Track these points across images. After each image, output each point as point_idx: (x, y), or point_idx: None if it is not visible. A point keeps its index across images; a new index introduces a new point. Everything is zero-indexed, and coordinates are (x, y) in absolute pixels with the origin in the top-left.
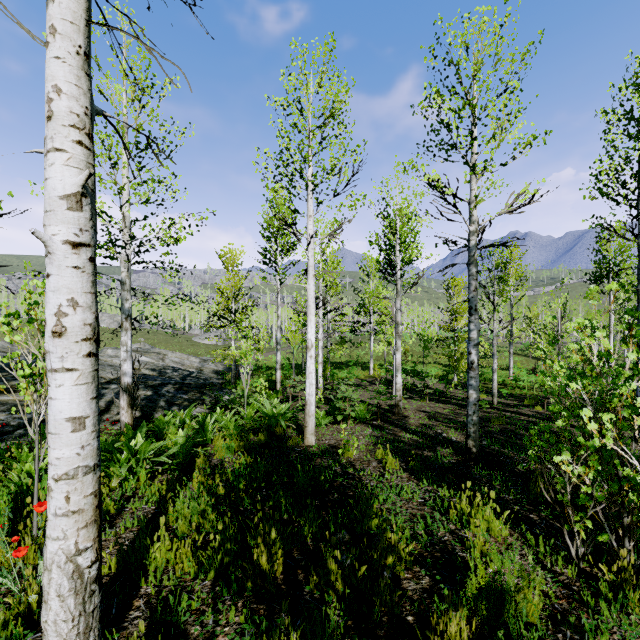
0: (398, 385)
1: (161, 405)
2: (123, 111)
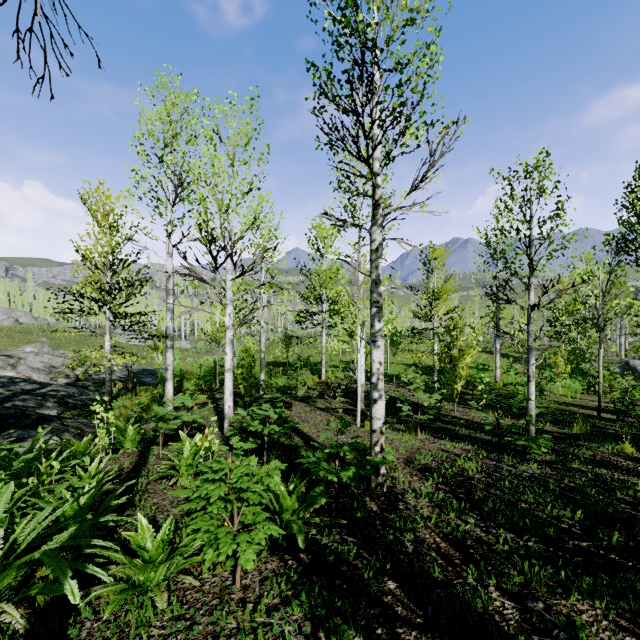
0: (377, 422)
1: None
2: None
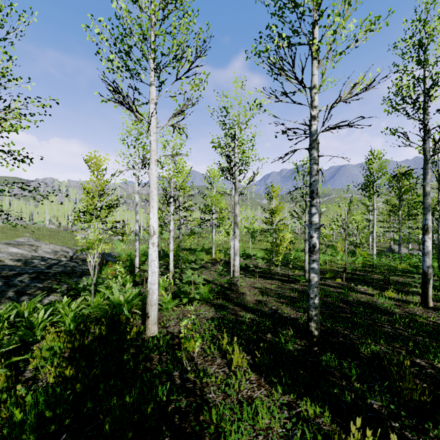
0: (236, 267)
1: (9, 296)
2: None
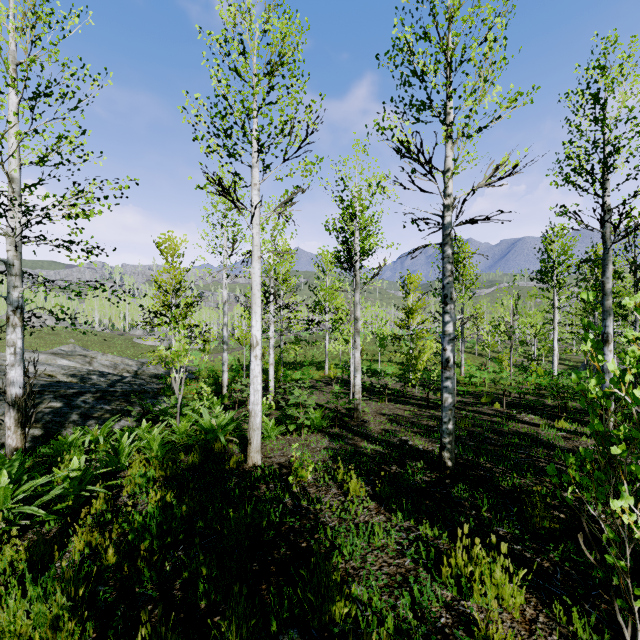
0: (357, 387)
1: (73, 419)
2: (9, 41)
